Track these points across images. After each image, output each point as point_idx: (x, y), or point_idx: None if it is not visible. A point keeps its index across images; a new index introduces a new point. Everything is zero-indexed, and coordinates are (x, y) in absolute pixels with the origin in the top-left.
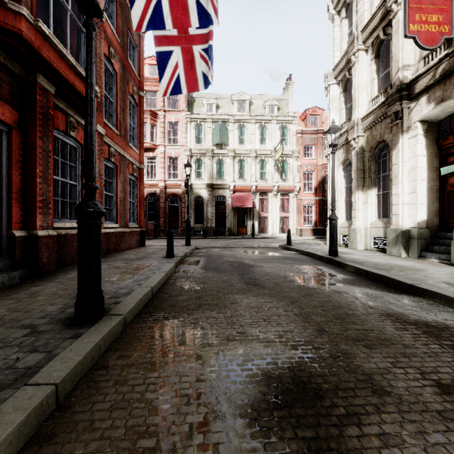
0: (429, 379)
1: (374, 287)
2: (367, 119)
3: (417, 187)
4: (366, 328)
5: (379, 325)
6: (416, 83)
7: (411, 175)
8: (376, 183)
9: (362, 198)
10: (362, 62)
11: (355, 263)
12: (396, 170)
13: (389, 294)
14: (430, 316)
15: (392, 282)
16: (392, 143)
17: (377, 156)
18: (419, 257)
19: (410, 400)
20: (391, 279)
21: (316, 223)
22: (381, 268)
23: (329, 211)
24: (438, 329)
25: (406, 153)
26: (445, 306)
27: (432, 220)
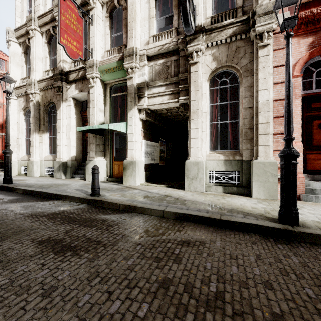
0: (36, 241)
1: (32, 200)
2: (41, 83)
3: (71, 136)
4: (8, 229)
5: (21, 223)
6: (70, 74)
7: (67, 128)
8: (48, 129)
9: (38, 139)
10: (38, 39)
11: (25, 186)
12: (59, 123)
13: (41, 202)
14: (58, 208)
15: (46, 195)
16: (57, 106)
17: (49, 111)
18: (71, 177)
19: (15, 258)
20: (46, 193)
21: (2, 156)
22: (44, 187)
23: (10, 147)
24: (58, 214)
25: (65, 114)
26: (70, 201)
27: (79, 156)
